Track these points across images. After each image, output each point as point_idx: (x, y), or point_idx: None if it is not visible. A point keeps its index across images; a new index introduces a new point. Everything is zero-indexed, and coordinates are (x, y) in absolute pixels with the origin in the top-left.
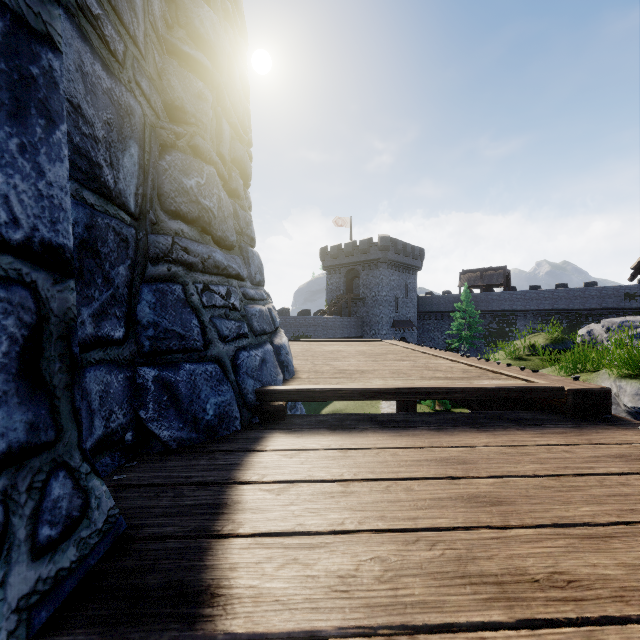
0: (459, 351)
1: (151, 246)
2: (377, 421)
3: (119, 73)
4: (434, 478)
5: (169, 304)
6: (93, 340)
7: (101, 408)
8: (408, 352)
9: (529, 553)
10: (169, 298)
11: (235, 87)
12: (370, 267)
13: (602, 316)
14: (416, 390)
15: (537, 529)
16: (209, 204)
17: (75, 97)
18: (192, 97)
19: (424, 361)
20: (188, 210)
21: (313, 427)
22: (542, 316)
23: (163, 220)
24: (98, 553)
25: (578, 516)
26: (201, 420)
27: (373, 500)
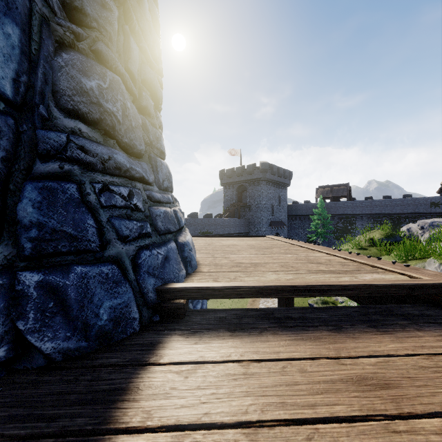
0: (316, 242)
1: (40, 141)
2: (274, 318)
3: None
4: (362, 417)
5: (59, 203)
6: None
7: None
8: (288, 246)
9: None
10: (59, 197)
11: (144, 16)
12: (254, 184)
13: (415, 218)
14: (311, 287)
15: None
16: (112, 108)
17: None
18: (94, 3)
19: (304, 254)
20: (88, 111)
21: (212, 327)
22: (374, 218)
23: (57, 117)
24: None
25: None
26: (93, 326)
27: None
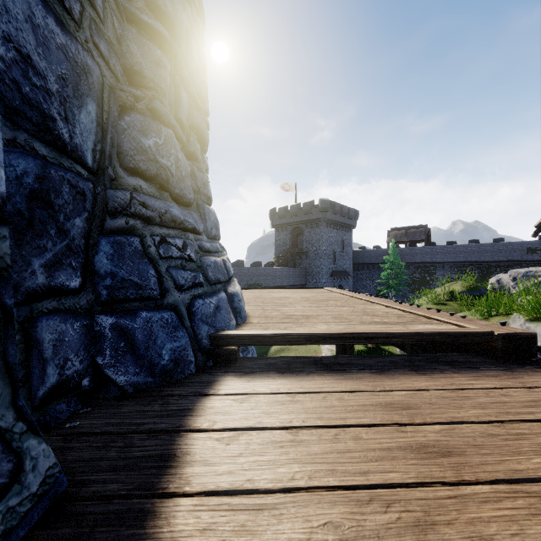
0: (387, 297)
1: (109, 200)
2: (322, 364)
3: (75, 31)
4: (381, 425)
5: (127, 255)
6: (45, 290)
7: (55, 356)
8: (347, 298)
9: (490, 516)
10: (127, 249)
11: (193, 60)
12: (312, 225)
13: (508, 267)
14: (358, 335)
15: (493, 485)
16: (167, 163)
17: (24, 47)
18: (151, 63)
19: (362, 307)
20: (146, 168)
21: (263, 370)
22: (458, 267)
23: (122, 176)
24: (30, 521)
25: (531, 469)
26: (157, 365)
27: (322, 450)
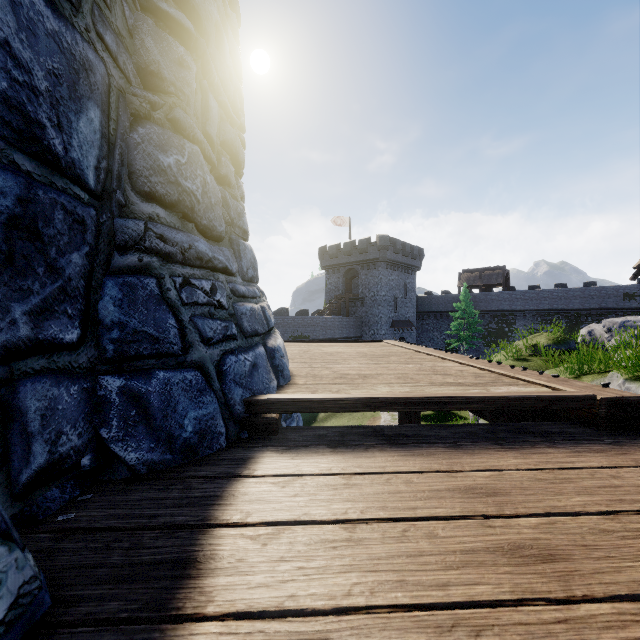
0: (458, 351)
1: (118, 232)
2: (384, 436)
3: (72, 16)
4: (461, 517)
5: (139, 300)
6: (30, 344)
7: (43, 430)
8: (412, 354)
9: None
10: (140, 293)
11: (224, 62)
12: (369, 267)
13: (602, 316)
14: (428, 400)
15: (614, 604)
16: (191, 186)
17: (0, 29)
18: (171, 63)
19: (430, 364)
20: (165, 192)
21: (310, 444)
22: (541, 316)
23: (134, 202)
24: None
25: None
26: (177, 438)
27: (387, 553)
